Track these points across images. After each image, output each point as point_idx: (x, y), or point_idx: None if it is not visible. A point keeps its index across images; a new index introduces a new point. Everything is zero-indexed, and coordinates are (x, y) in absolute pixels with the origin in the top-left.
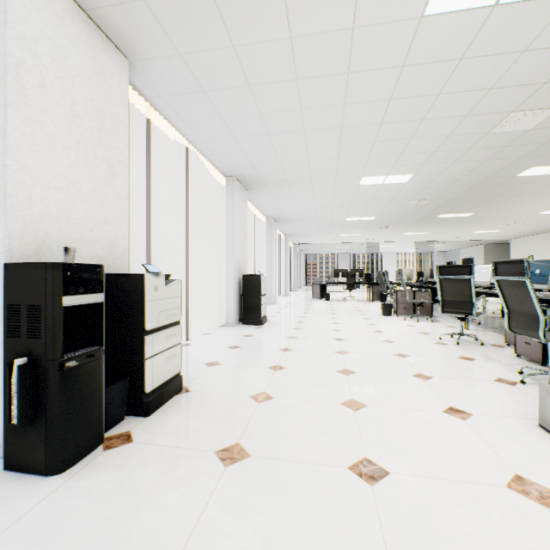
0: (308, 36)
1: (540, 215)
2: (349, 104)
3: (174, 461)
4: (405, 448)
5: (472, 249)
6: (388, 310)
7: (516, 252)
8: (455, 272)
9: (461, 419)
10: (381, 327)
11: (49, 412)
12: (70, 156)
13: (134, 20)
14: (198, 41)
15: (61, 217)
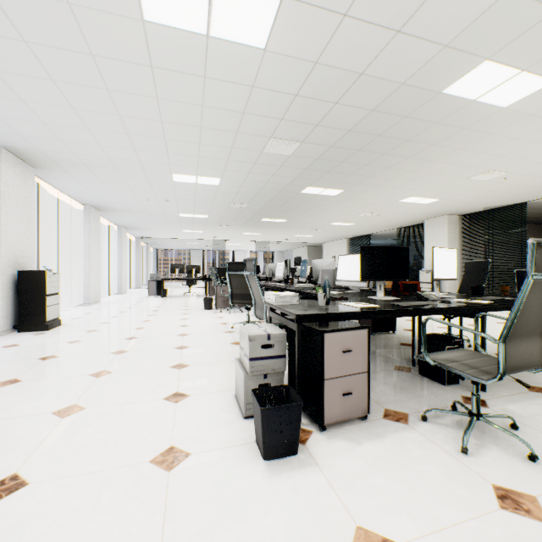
0: None
1: (332, 225)
2: (114, 91)
3: None
4: (81, 448)
5: (301, 250)
6: (210, 304)
7: (326, 253)
8: (239, 268)
9: (174, 403)
10: (190, 321)
11: None
12: None
13: None
14: None
15: None
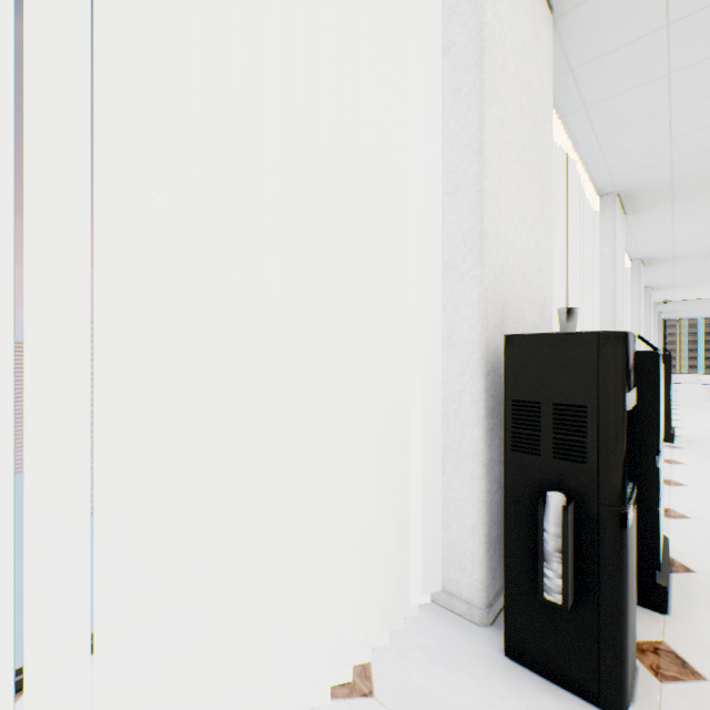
0: None
1: None
2: None
3: None
4: None
5: None
6: None
7: None
8: None
9: None
10: None
11: (603, 597)
12: (518, 172)
13: None
14: None
15: (513, 266)
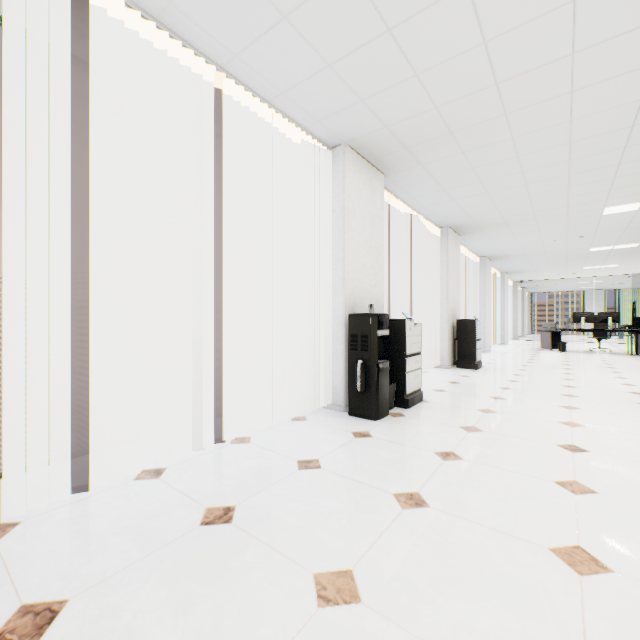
0: (528, 134)
1: None
2: (574, 159)
3: (435, 426)
4: (609, 446)
5: None
6: None
7: None
8: None
9: None
10: (632, 381)
11: (372, 388)
12: (362, 251)
13: (396, 157)
14: (436, 156)
15: (359, 287)
